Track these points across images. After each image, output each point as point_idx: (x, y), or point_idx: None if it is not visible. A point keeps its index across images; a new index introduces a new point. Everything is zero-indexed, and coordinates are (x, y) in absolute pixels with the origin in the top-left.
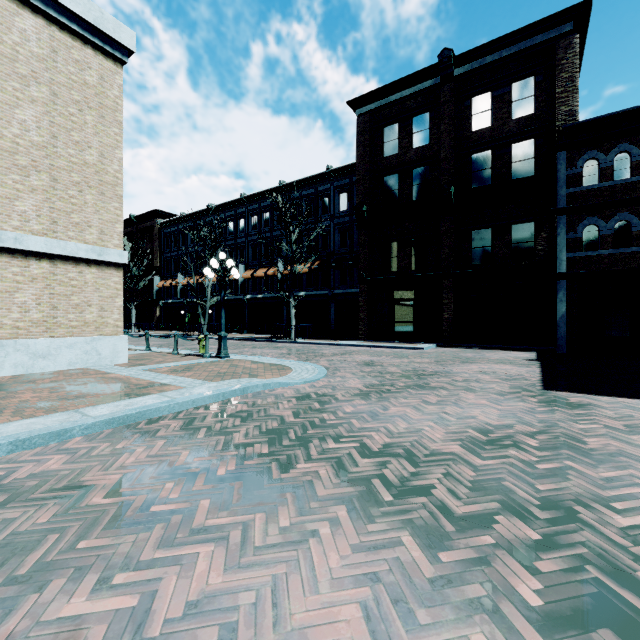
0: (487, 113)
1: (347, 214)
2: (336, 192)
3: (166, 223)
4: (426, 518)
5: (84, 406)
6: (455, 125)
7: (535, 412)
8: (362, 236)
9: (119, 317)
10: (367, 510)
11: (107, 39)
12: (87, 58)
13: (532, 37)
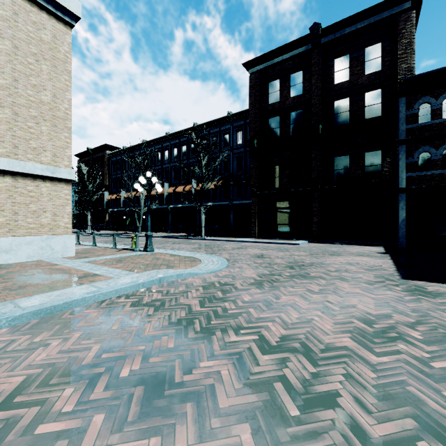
0: (346, 70)
1: (242, 146)
2: (234, 130)
3: (113, 154)
4: (341, 445)
5: (21, 296)
6: (322, 79)
7: (404, 301)
8: (253, 162)
9: (68, 221)
10: (273, 431)
11: (59, 7)
12: (43, 20)
13: (380, 13)
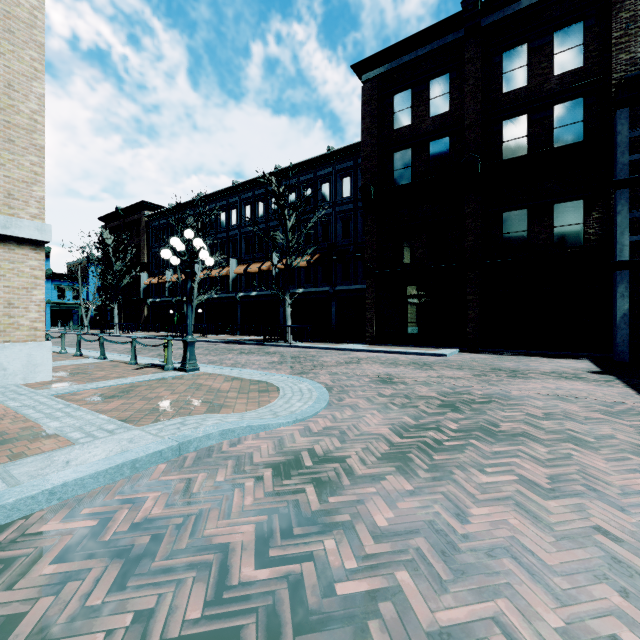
0: (522, 70)
1: (350, 201)
2: (338, 176)
3: (154, 215)
4: None
5: None
6: (482, 86)
7: None
8: (369, 222)
9: (39, 316)
10: None
11: None
12: None
13: None
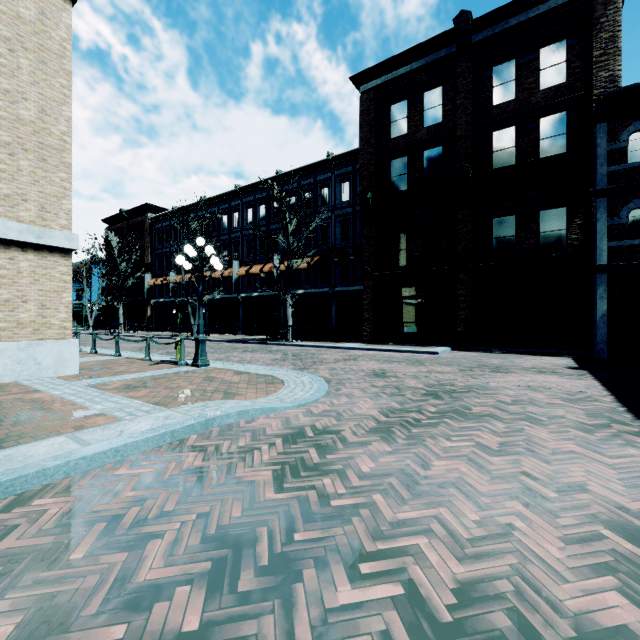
0: (510, 84)
1: (349, 205)
2: (337, 181)
3: (157, 218)
4: None
5: None
6: (473, 99)
7: None
8: (366, 227)
9: (67, 316)
10: None
11: None
12: None
13: None
